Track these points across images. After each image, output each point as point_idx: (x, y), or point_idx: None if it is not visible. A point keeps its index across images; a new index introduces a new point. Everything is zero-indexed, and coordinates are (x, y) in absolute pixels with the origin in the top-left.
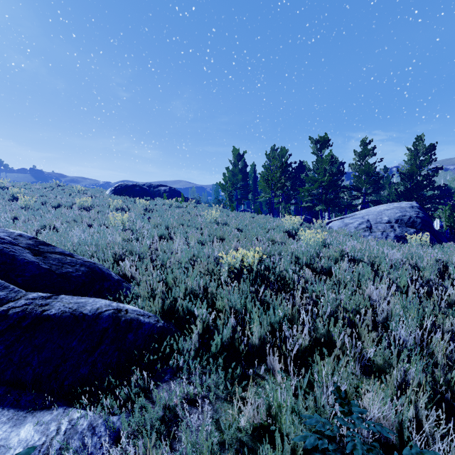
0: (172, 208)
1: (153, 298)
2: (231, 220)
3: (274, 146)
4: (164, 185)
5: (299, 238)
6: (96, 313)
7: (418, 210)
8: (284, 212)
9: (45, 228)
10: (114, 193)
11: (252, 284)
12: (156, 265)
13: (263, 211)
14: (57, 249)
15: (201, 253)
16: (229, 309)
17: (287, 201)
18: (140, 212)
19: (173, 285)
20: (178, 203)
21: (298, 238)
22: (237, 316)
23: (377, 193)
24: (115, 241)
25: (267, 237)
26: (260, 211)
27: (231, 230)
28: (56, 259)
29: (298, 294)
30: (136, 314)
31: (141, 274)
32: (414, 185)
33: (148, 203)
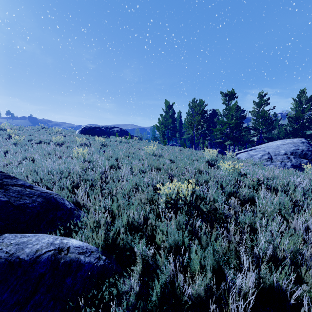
0: (121, 144)
1: (98, 228)
2: (164, 153)
3: (194, 99)
4: (117, 127)
5: (217, 167)
6: (34, 256)
7: (308, 145)
8: (202, 146)
9: (27, 159)
10: (81, 133)
11: (186, 214)
12: (105, 193)
13: (186, 145)
14: (20, 181)
15: (142, 183)
16: (167, 244)
17: (204, 138)
18: (98, 147)
19: (117, 214)
20: (126, 140)
21: (216, 167)
22: (175, 249)
23: (270, 131)
24: (76, 170)
25: (194, 167)
26: (185, 145)
27: (165, 161)
28: (16, 191)
29: (233, 229)
30: (77, 253)
31: (90, 203)
32: (300, 126)
33: (104, 140)
